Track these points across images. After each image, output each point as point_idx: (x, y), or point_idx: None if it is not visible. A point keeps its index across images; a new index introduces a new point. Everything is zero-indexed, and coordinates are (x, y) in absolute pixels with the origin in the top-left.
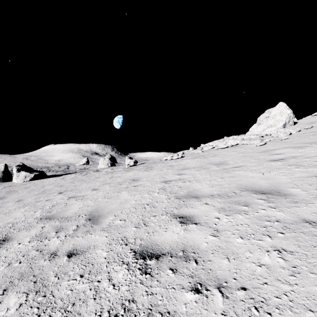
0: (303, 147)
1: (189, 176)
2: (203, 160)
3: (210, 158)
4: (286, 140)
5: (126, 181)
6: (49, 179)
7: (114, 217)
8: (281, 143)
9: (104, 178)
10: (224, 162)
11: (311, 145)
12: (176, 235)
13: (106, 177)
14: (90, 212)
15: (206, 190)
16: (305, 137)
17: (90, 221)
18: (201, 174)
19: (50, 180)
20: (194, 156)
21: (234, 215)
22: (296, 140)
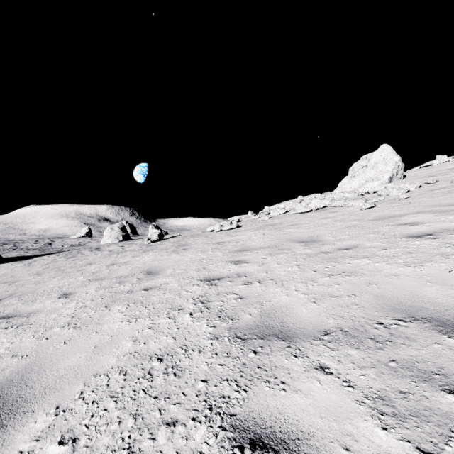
0: (452, 212)
1: (256, 268)
2: (276, 233)
3: (287, 229)
4: (407, 201)
5: (133, 275)
6: (5, 265)
7: (52, 416)
8: (402, 205)
9: (99, 265)
10: (316, 237)
11: None
12: None
13: (103, 264)
14: (3, 385)
15: (304, 311)
16: (440, 196)
17: None
18: (280, 264)
19: (4, 267)
20: (258, 225)
21: (450, 450)
22: (427, 200)
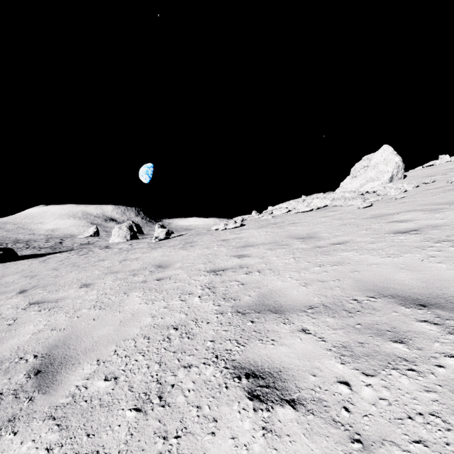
0: (440, 210)
1: (257, 260)
2: (277, 231)
3: (288, 227)
4: (403, 200)
5: (145, 268)
6: (21, 261)
7: (95, 366)
8: (397, 204)
9: (111, 260)
10: (313, 234)
11: (451, 207)
12: (241, 453)
13: (115, 260)
14: (50, 348)
15: (295, 293)
16: (433, 196)
17: (37, 377)
18: (278, 257)
19: (21, 263)
20: (261, 224)
21: (384, 373)
22: (420, 199)
